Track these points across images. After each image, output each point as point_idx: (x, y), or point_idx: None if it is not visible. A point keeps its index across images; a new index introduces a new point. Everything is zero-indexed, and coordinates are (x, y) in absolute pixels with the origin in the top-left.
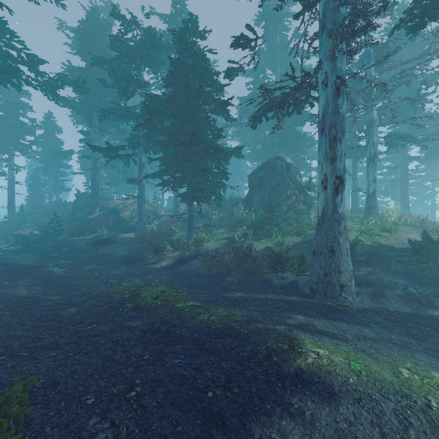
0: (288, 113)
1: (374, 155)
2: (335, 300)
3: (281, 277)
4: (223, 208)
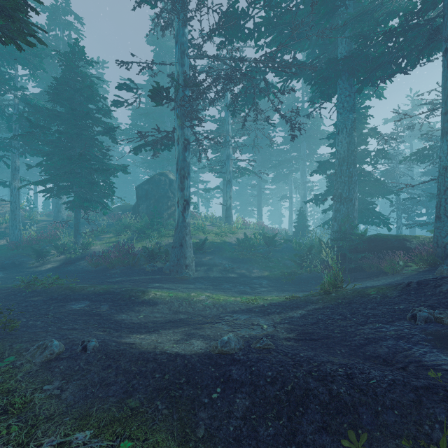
0: (161, 149)
1: (228, 180)
2: (181, 274)
3: (152, 265)
4: (113, 214)
